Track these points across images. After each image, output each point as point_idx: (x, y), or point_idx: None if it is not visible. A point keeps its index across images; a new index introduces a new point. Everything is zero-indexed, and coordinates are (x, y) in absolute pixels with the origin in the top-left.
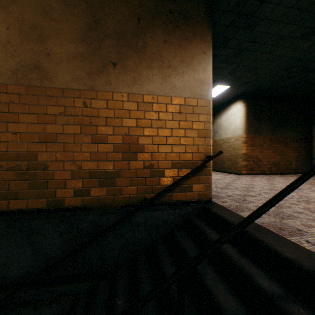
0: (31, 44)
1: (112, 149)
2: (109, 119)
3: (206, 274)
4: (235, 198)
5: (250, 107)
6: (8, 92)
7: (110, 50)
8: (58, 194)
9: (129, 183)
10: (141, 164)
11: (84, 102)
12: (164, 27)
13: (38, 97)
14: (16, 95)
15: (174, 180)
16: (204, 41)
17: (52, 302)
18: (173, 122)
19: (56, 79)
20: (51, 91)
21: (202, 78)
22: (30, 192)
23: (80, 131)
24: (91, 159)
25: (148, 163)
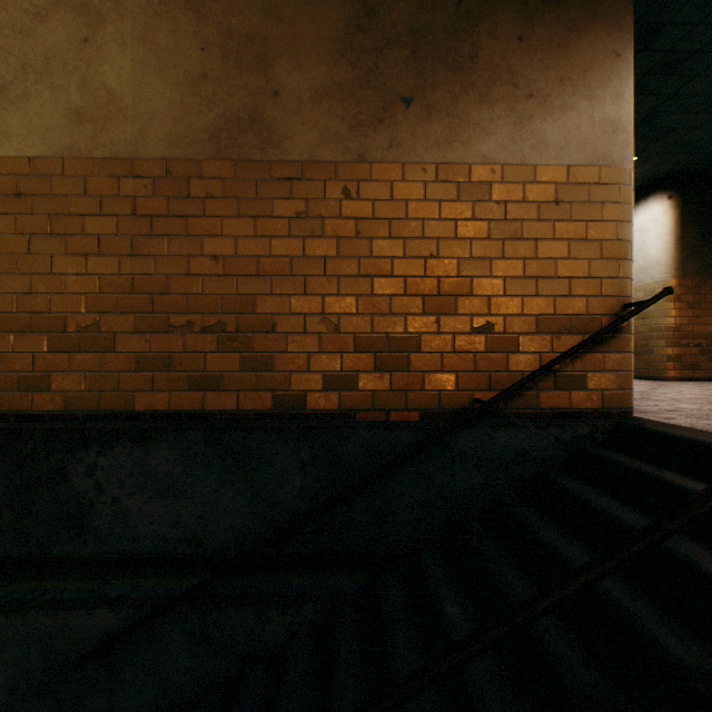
0: (243, 75)
1: (402, 288)
2: (396, 224)
3: (692, 555)
4: (692, 414)
5: (690, 208)
6: (203, 176)
7: (397, 72)
8: (294, 382)
9: (439, 364)
10: (465, 322)
11: (345, 189)
12: (517, 5)
13: (257, 183)
14: (218, 181)
15: (542, 361)
16: (616, 25)
17: (288, 604)
18: (541, 226)
19: (291, 143)
20: (281, 169)
21: (611, 117)
22: (242, 377)
23: (338, 250)
24: (359, 310)
25: (481, 321)
